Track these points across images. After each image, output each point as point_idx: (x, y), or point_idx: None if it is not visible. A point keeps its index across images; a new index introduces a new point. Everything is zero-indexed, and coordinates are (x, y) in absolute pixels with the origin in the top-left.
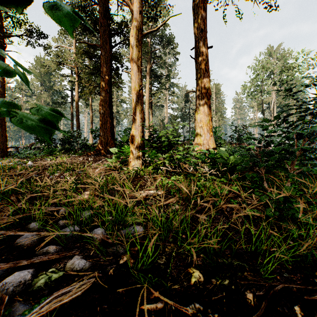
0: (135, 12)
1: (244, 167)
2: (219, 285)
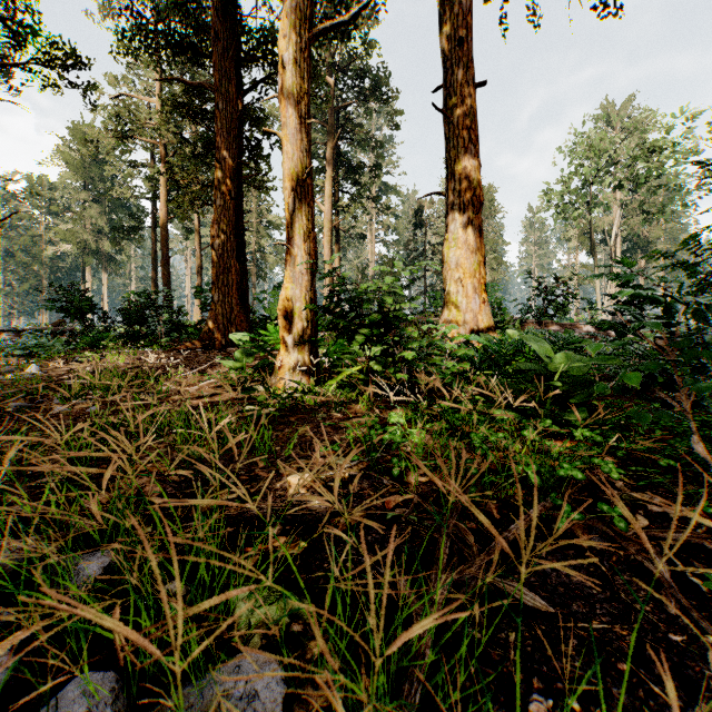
0: None
1: (619, 389)
2: None
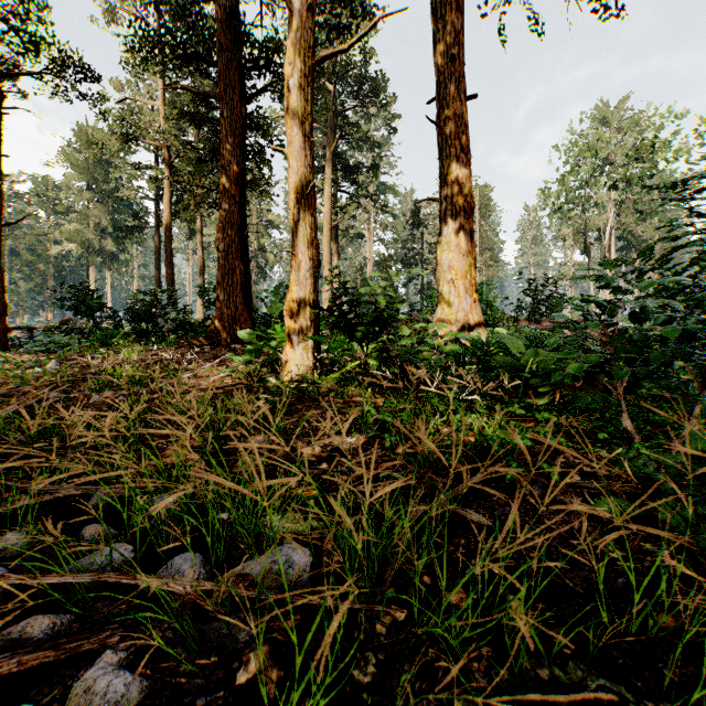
0: (297, 7)
1: (569, 378)
2: None
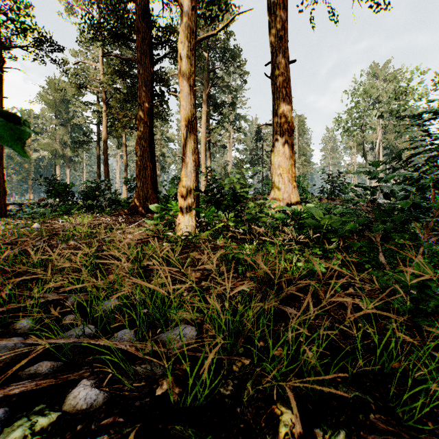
0: (186, 8)
1: (348, 232)
2: None
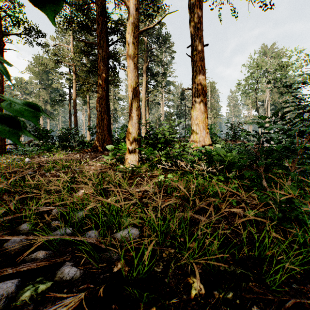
0: (131, 9)
1: (242, 165)
2: (222, 299)
